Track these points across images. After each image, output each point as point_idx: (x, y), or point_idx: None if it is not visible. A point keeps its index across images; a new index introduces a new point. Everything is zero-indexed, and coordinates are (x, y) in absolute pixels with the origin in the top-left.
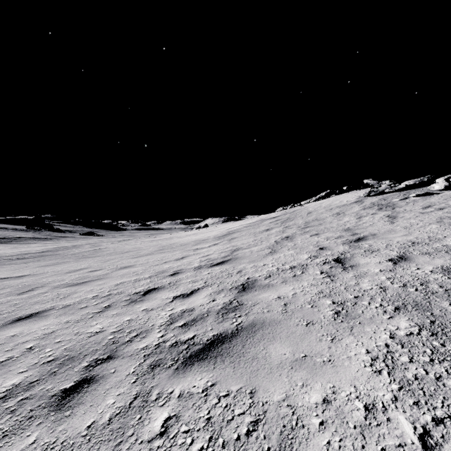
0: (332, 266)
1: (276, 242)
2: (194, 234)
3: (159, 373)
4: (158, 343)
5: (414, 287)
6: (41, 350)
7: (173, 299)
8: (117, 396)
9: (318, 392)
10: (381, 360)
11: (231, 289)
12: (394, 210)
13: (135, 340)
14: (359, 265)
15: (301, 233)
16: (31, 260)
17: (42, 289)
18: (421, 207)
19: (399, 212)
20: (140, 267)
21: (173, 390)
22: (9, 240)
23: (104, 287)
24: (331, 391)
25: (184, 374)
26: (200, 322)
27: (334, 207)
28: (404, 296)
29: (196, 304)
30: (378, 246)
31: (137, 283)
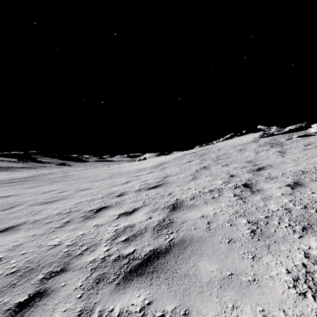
0: (242, 190)
1: (196, 171)
2: (136, 164)
3: (102, 288)
4: (104, 257)
5: (314, 209)
6: (7, 261)
7: (118, 216)
8: (63, 312)
9: (248, 316)
10: (303, 281)
11: (164, 208)
12: (282, 147)
13: (85, 253)
14: (264, 189)
15: (215, 164)
16: (17, 183)
17: (21, 207)
18: (303, 145)
19: (286, 148)
20: (95, 189)
21: (113, 308)
22: (5, 169)
23: (67, 206)
24: (261, 315)
25: (124, 290)
26: (139, 237)
27: (237, 145)
28: (307, 217)
29: (136, 221)
30: (276, 174)
31: (91, 202)
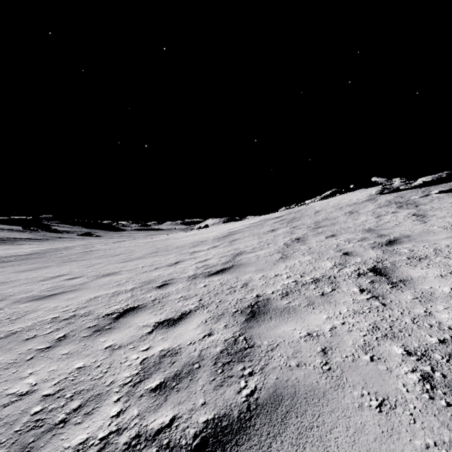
0: (373, 280)
1: (286, 245)
2: (193, 235)
3: None
4: (107, 435)
5: None
6: None
7: (152, 329)
8: None
9: None
10: None
11: (235, 313)
12: (418, 208)
13: (72, 421)
14: (413, 279)
15: (314, 234)
16: (12, 264)
17: None
18: (451, 204)
19: (426, 210)
20: (125, 274)
21: None
22: (3, 241)
23: (72, 304)
24: None
25: None
26: (186, 382)
27: (344, 206)
28: None
29: (183, 341)
30: (423, 251)
31: (113, 298)
